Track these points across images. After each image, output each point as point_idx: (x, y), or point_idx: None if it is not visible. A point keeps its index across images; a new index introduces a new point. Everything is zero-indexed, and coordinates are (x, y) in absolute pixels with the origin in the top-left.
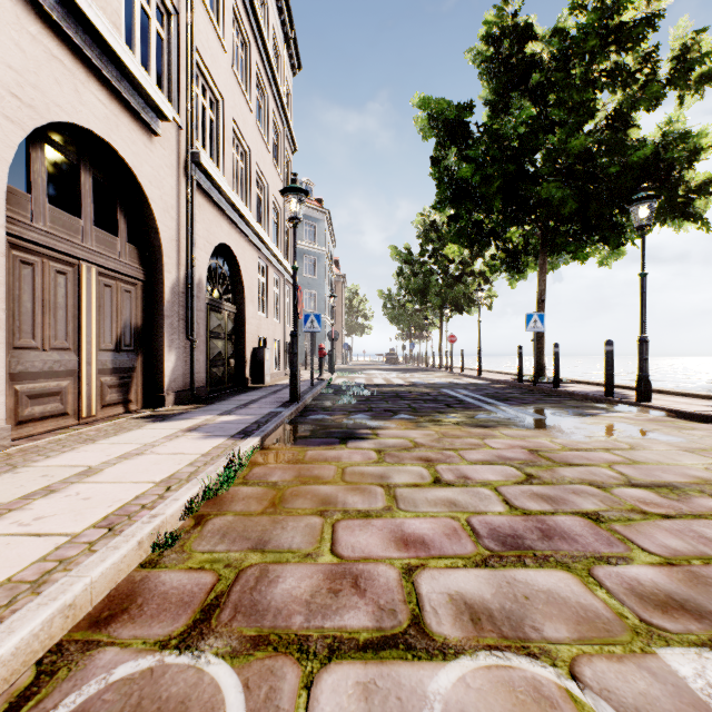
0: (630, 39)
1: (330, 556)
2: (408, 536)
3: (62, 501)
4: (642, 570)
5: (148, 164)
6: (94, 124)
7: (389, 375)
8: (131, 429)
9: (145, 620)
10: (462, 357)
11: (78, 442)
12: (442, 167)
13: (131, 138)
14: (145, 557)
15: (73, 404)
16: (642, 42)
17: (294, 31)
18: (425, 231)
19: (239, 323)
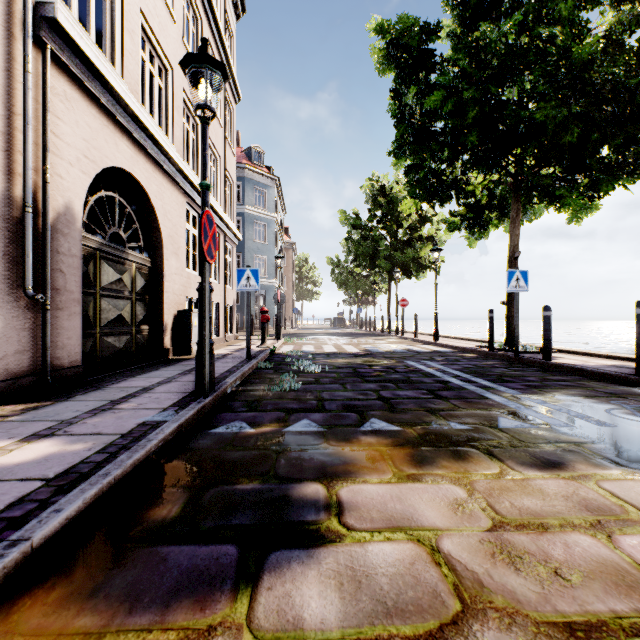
0: None
1: None
2: None
3: None
4: None
5: None
6: None
7: (340, 341)
8: None
9: None
10: (415, 322)
11: None
12: (403, 101)
13: None
14: None
15: None
16: None
17: None
18: (374, 196)
19: (156, 279)
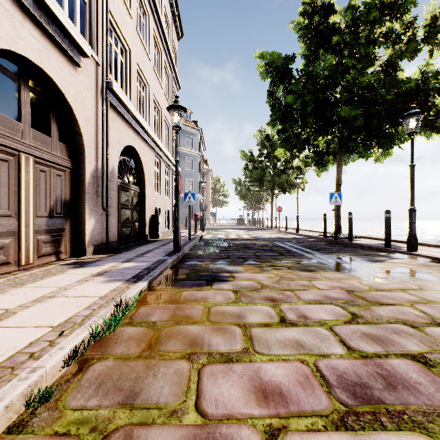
0: (399, 11)
1: (195, 414)
2: (266, 386)
3: None
4: None
5: (73, 86)
6: (29, 53)
7: (240, 232)
8: (55, 274)
9: None
10: (286, 221)
11: (10, 285)
12: (274, 97)
13: (60, 67)
14: (15, 418)
15: (14, 255)
16: (407, 14)
17: (178, 11)
18: (262, 141)
19: (141, 198)
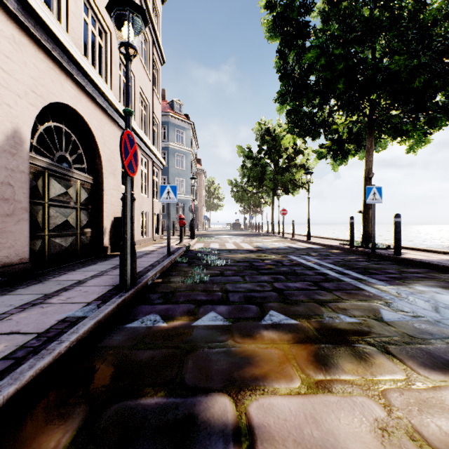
0: None
1: None
2: None
3: None
4: None
5: None
6: None
7: (238, 239)
8: None
9: None
10: (292, 226)
11: None
12: (286, 59)
13: None
14: None
15: None
16: None
17: None
18: (262, 135)
19: (97, 193)
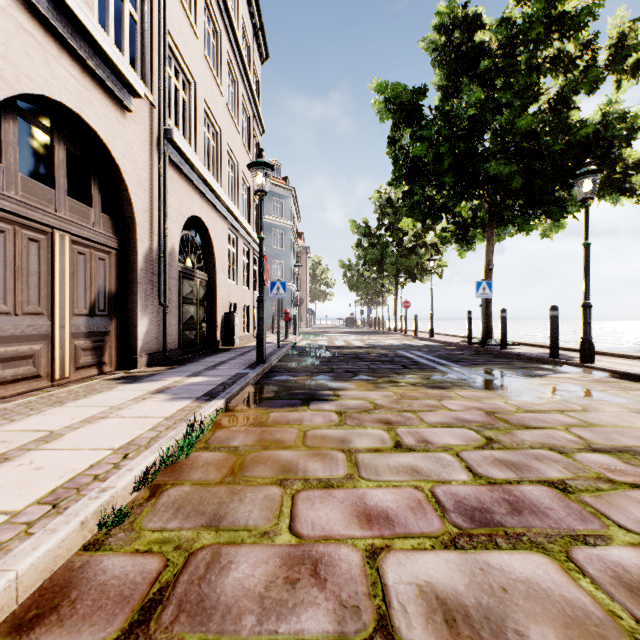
0: (572, 27)
1: (289, 535)
2: (371, 510)
3: (13, 471)
4: (624, 552)
5: (121, 138)
6: (66, 97)
7: (349, 337)
8: (101, 391)
9: (74, 622)
10: (415, 321)
11: (46, 404)
12: (398, 146)
13: (104, 113)
14: (89, 537)
15: (47, 367)
16: (583, 30)
17: (262, 23)
18: (382, 207)
19: (211, 289)
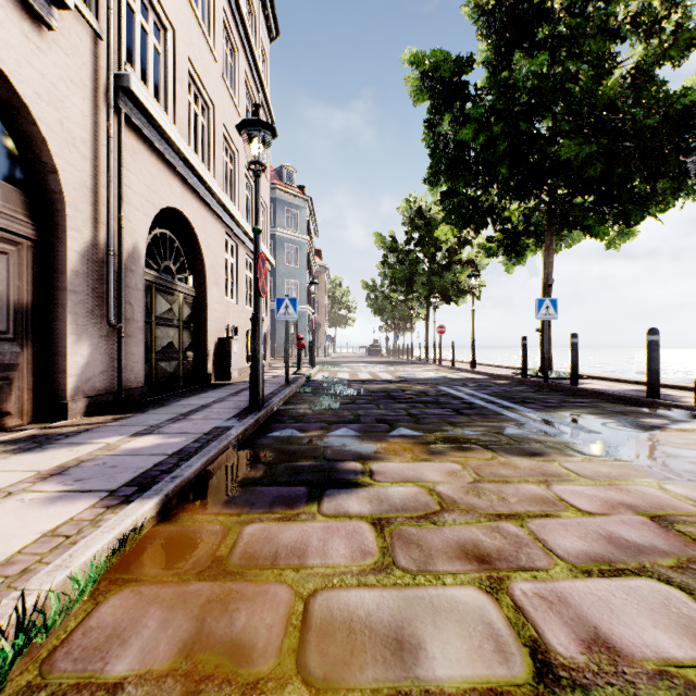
0: None
1: None
2: None
3: None
4: None
5: (33, 66)
6: None
7: (375, 368)
8: None
9: None
10: (452, 349)
11: None
12: (437, 131)
13: None
14: None
15: None
16: None
17: None
18: (411, 218)
19: (200, 308)
